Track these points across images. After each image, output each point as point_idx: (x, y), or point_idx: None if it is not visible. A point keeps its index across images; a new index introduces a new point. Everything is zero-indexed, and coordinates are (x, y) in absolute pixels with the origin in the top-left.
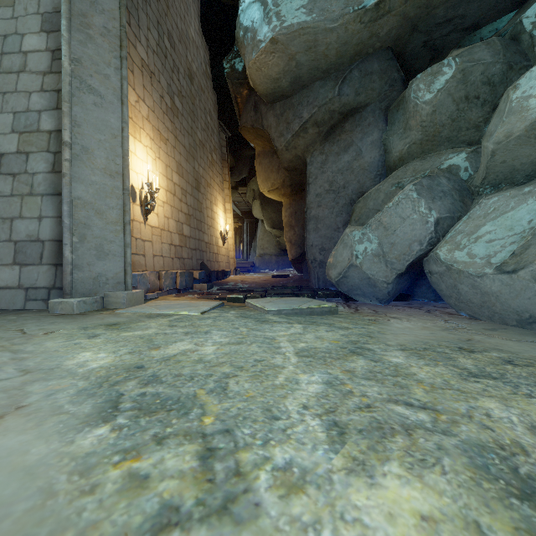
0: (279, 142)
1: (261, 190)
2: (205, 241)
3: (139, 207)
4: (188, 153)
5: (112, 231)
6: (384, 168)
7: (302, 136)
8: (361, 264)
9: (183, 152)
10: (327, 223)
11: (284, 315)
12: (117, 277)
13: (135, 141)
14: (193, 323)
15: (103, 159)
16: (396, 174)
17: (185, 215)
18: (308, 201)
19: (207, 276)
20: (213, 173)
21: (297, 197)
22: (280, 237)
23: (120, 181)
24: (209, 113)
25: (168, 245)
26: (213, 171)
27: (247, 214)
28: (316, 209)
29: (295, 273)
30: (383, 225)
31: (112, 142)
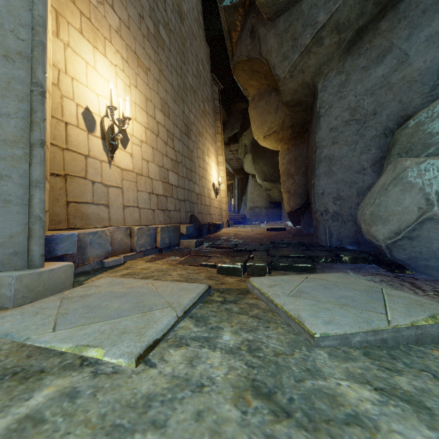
0: (281, 69)
1: (256, 137)
2: (196, 192)
3: (100, 140)
4: (176, 94)
5: (5, 157)
6: None
7: (314, 52)
8: None
9: (170, 91)
10: (345, 163)
11: (361, 352)
12: (12, 243)
13: (95, 51)
14: None
15: None
16: None
17: (171, 161)
18: (318, 138)
19: (197, 230)
20: (206, 124)
21: (298, 140)
22: (270, 190)
23: (25, 69)
24: (201, 62)
25: (148, 194)
26: (206, 121)
27: (238, 171)
28: (329, 148)
29: (289, 226)
30: None
31: (12, 0)
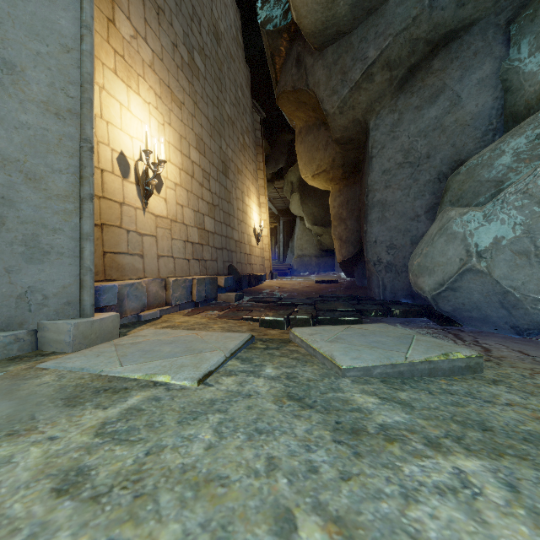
0: (330, 103)
1: (303, 176)
2: (235, 239)
3: (134, 185)
4: (212, 128)
5: (58, 212)
6: (502, 119)
7: (365, 88)
8: (489, 268)
9: (206, 125)
10: (399, 209)
11: (378, 380)
12: (65, 293)
13: (128, 90)
14: (150, 458)
15: (43, 86)
16: (536, 119)
17: (208, 205)
18: (370, 181)
19: (236, 282)
20: (245, 159)
21: (350, 181)
22: (321, 235)
23: (75, 126)
24: (241, 87)
25: (182, 243)
26: (246, 156)
27: (283, 212)
28: (382, 192)
29: (342, 277)
30: (537, 199)
31: (62, 59)
